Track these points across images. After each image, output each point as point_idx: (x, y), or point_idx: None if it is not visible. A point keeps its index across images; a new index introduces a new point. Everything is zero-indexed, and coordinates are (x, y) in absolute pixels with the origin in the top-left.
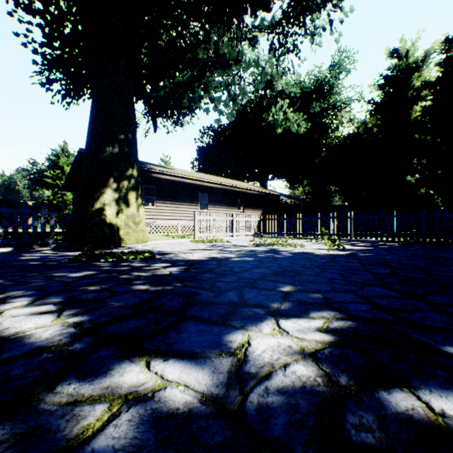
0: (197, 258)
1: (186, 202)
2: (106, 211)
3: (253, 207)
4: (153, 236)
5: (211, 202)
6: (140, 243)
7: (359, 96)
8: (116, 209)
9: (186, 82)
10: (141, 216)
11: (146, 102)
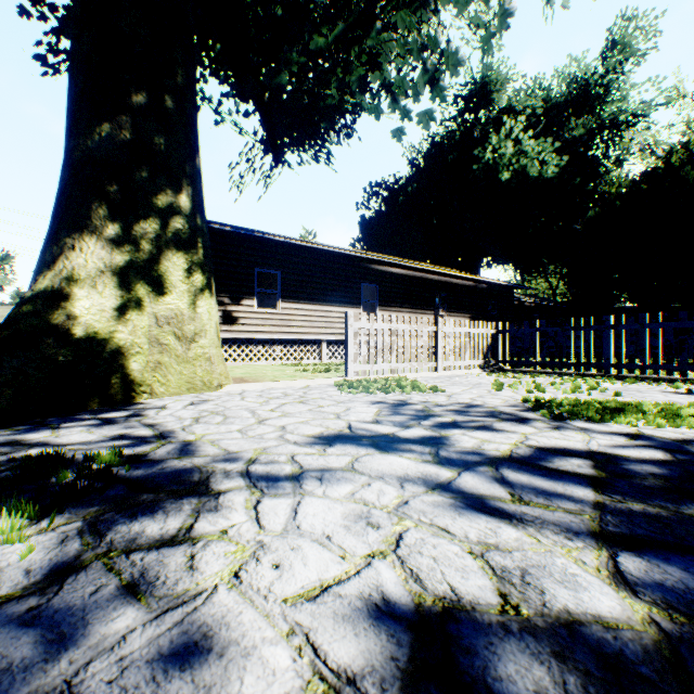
0: (281, 693)
1: (336, 300)
2: (73, 302)
3: (462, 310)
4: (272, 365)
5: (385, 300)
6: (200, 392)
7: (667, 97)
8: (115, 296)
9: (333, 47)
10: (201, 321)
11: (254, 99)
